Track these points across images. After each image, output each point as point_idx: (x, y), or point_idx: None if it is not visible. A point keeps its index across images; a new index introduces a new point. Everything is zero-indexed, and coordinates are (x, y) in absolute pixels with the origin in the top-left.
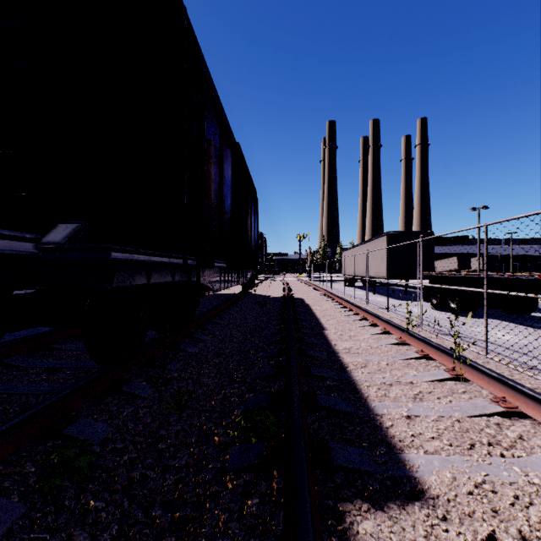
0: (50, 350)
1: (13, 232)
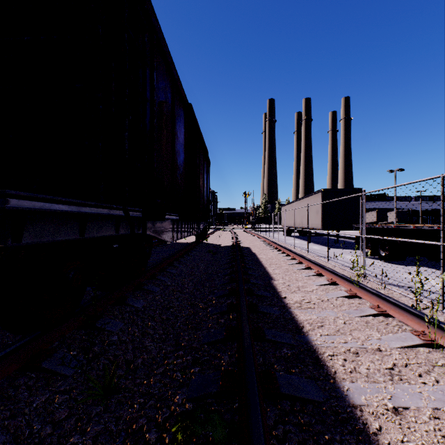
0: None
1: None
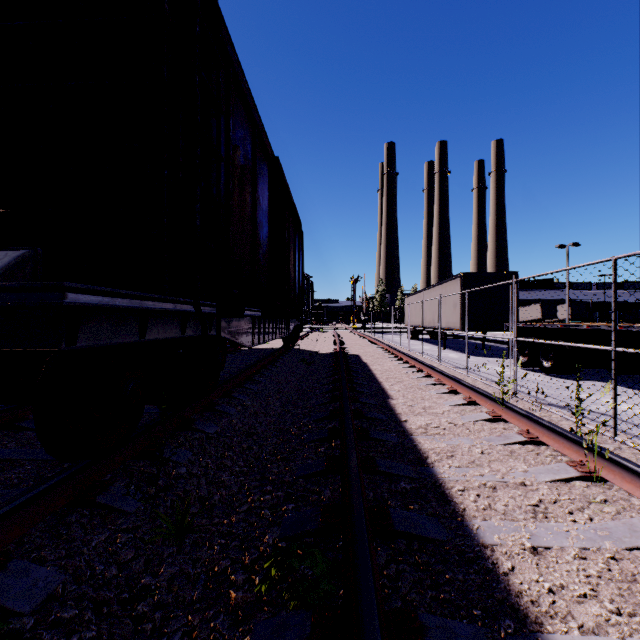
0: (15, 430)
1: None
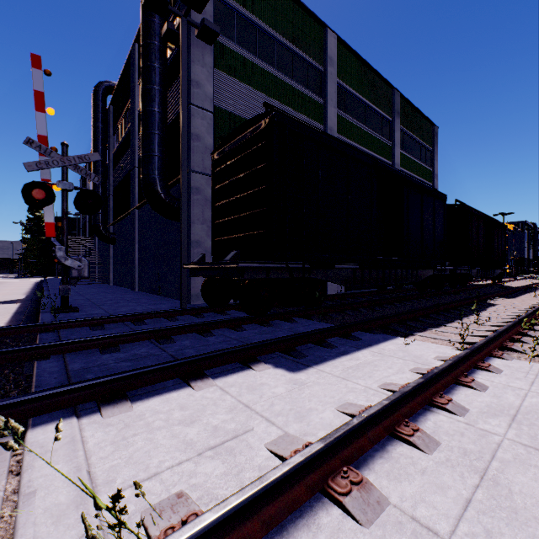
0: None
1: (452, 266)
